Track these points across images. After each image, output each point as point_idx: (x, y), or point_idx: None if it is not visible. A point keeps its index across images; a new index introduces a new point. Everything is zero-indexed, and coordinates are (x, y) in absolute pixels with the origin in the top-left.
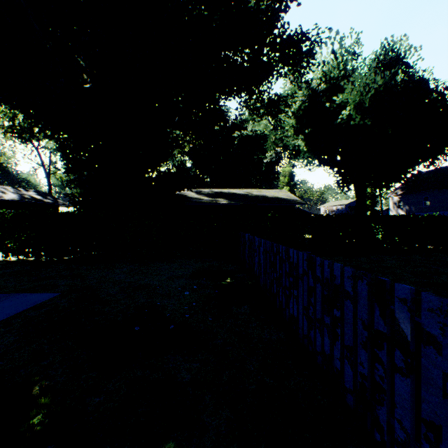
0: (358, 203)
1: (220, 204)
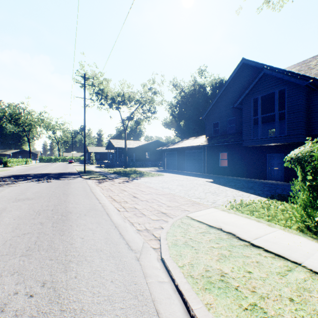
0: None
1: None
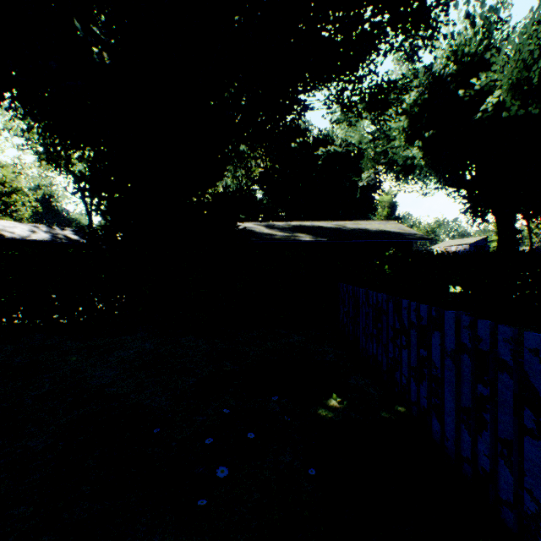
0: (501, 239)
1: (300, 240)
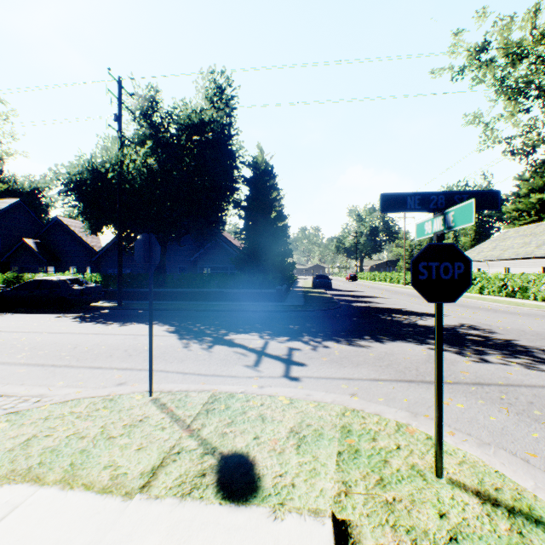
0: None
1: None
